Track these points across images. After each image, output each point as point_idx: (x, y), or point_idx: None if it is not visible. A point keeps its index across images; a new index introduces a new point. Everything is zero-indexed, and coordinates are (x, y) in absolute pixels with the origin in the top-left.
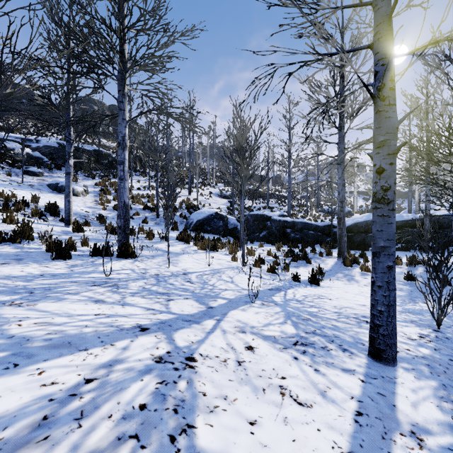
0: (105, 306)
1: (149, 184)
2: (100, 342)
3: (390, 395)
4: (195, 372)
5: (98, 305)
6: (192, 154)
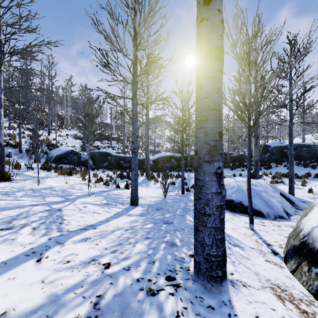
0: (7, 201)
1: (10, 125)
2: (18, 208)
3: (129, 211)
4: (62, 212)
5: (3, 201)
6: (51, 104)
